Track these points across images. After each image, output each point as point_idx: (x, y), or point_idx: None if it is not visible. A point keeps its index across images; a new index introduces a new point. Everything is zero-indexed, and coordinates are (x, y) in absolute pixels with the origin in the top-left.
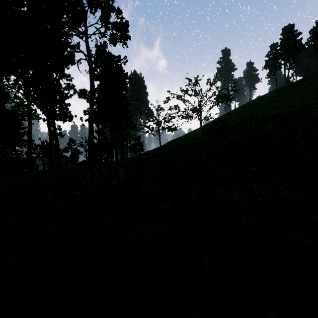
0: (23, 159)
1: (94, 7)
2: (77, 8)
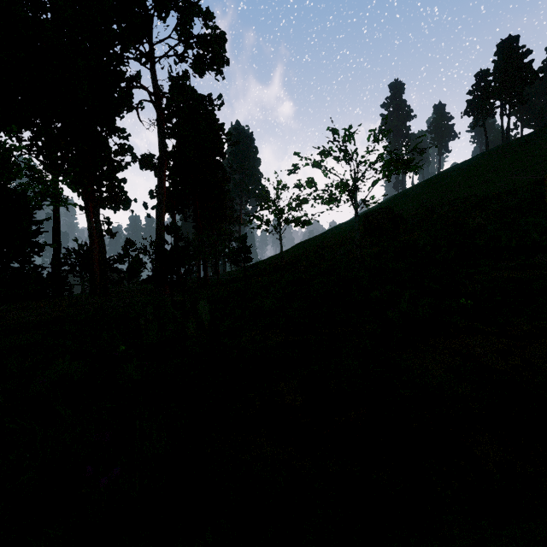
0: (47, 275)
1: (164, 7)
2: (135, 11)
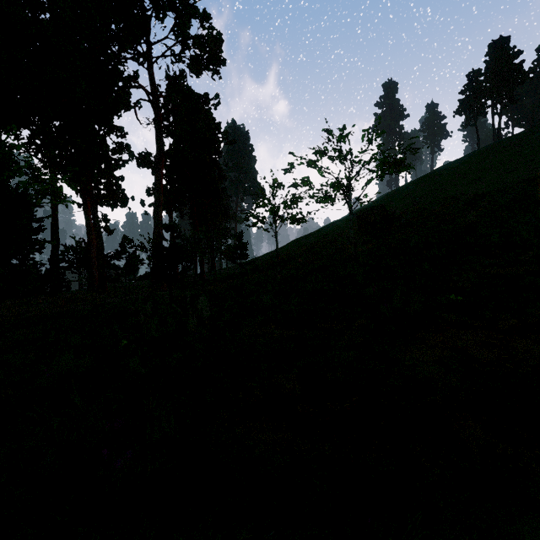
0: (45, 272)
1: (162, 8)
2: (133, 12)
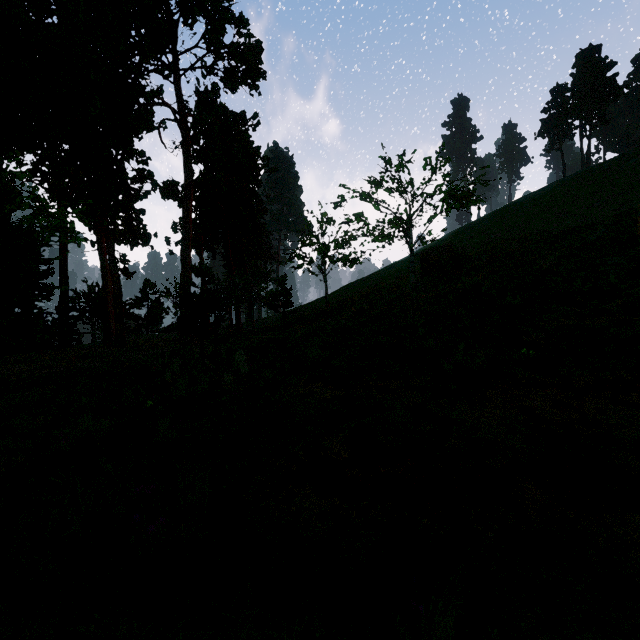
0: (52, 322)
1: (191, 13)
2: (157, 16)
